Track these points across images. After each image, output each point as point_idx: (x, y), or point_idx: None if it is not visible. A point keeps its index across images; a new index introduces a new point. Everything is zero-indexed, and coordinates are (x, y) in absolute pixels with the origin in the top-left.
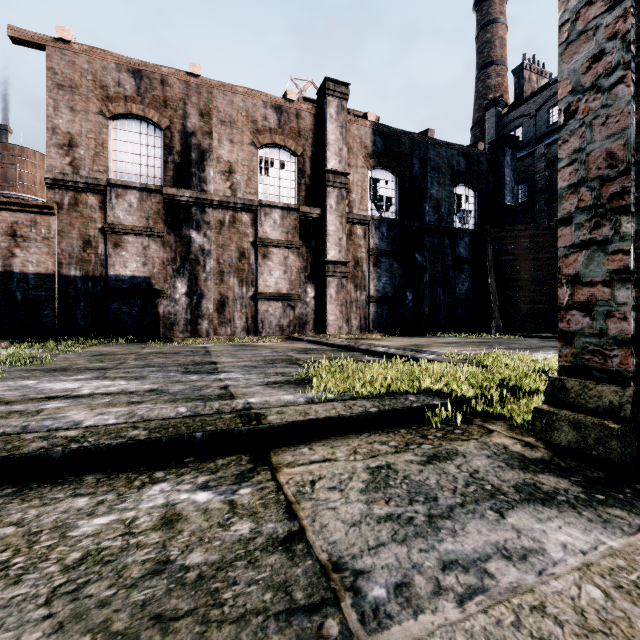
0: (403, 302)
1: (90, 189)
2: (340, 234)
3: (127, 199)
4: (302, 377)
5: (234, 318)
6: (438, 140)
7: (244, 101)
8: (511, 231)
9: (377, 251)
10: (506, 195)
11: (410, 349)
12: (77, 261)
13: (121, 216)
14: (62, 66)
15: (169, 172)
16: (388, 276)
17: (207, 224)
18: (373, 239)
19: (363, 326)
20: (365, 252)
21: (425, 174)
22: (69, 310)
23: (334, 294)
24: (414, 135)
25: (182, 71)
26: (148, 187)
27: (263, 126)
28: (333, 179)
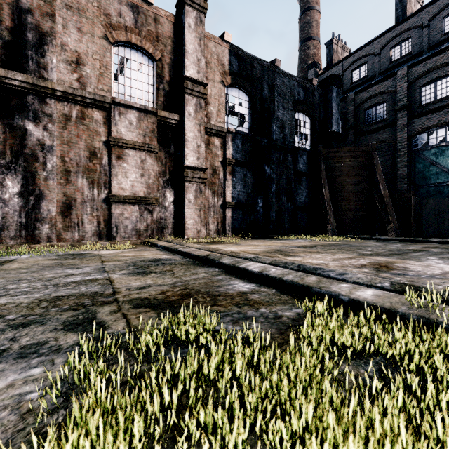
0: (255, 208)
1: None
2: (198, 141)
3: None
4: None
5: (83, 222)
6: (283, 70)
7: None
8: (338, 152)
9: (233, 161)
10: (333, 124)
11: (295, 265)
12: None
13: None
14: None
15: None
16: (242, 184)
17: (48, 116)
18: (229, 150)
19: (220, 230)
20: (222, 161)
21: (273, 98)
22: None
23: (192, 199)
24: (264, 62)
25: None
26: None
27: (118, 22)
28: (191, 87)
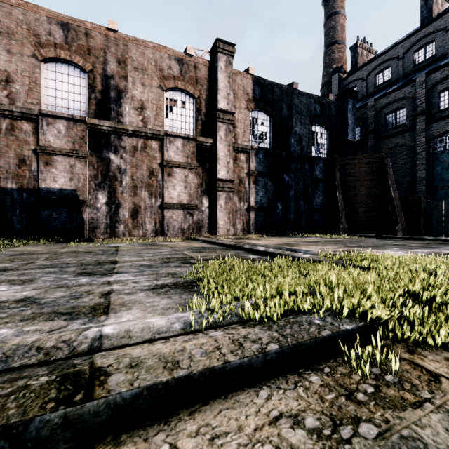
0: (275, 211)
1: (24, 117)
2: (228, 159)
3: (56, 126)
4: (191, 278)
5: (145, 223)
6: (300, 91)
7: (153, 53)
8: (353, 159)
9: (256, 172)
10: (349, 133)
11: (286, 248)
12: (13, 176)
13: (51, 140)
14: (0, 16)
15: (92, 106)
16: (264, 191)
17: (123, 148)
18: (253, 163)
19: (245, 229)
20: (247, 173)
21: (291, 116)
22: (6, 216)
23: (223, 204)
24: (283, 86)
25: (103, 26)
26: (74, 117)
27: (168, 74)
28: (222, 116)
